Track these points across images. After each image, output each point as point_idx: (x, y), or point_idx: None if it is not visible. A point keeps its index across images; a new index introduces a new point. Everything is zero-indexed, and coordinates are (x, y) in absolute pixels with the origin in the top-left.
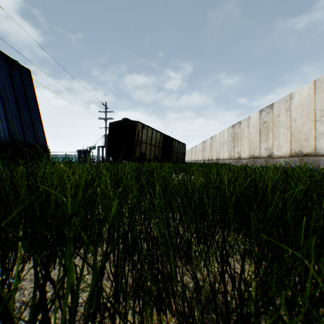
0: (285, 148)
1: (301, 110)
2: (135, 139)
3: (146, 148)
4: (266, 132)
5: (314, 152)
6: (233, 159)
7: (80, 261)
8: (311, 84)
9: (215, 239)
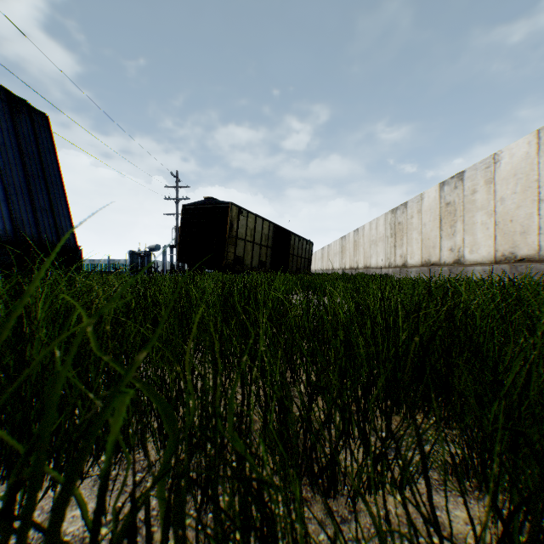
0: (486, 247)
1: (514, 181)
2: (226, 233)
3: (244, 248)
4: (451, 221)
5: (537, 254)
6: (394, 267)
7: (94, 488)
8: (531, 136)
9: (401, 458)
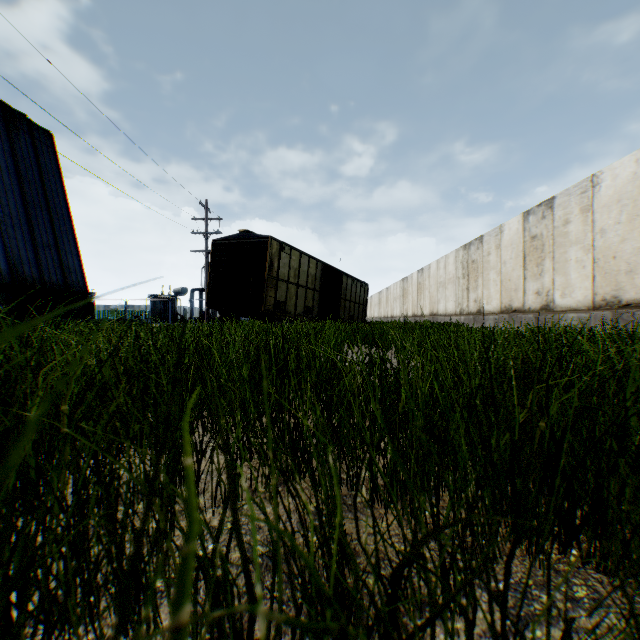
0: (582, 290)
1: (618, 209)
2: (265, 273)
3: (287, 291)
4: (537, 259)
5: None
6: (466, 314)
7: None
8: (639, 152)
9: None
